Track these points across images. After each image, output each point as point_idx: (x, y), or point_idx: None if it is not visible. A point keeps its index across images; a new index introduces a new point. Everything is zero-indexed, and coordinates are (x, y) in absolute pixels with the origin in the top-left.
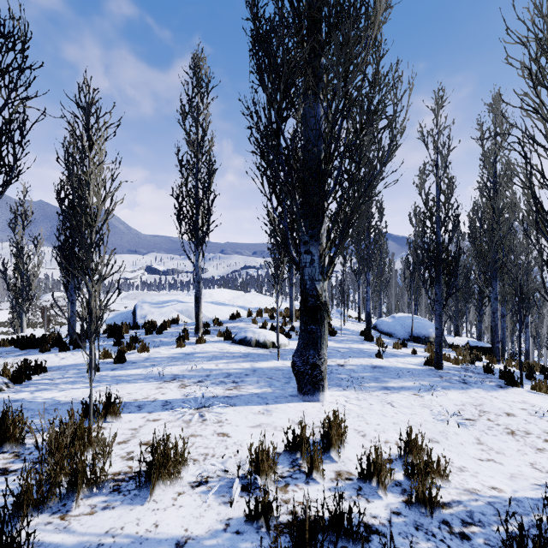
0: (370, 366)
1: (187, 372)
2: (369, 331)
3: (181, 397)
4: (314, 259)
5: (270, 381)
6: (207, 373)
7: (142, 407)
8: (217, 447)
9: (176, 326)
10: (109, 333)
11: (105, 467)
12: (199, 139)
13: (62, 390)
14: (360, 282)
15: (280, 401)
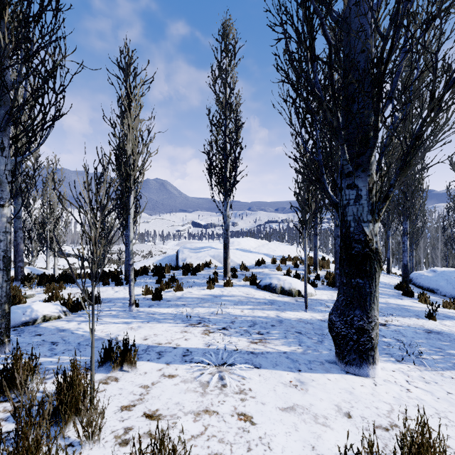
0: (422, 329)
1: (212, 315)
2: (406, 285)
3: (203, 347)
4: (361, 195)
5: (299, 337)
6: (232, 319)
7: (162, 354)
8: (235, 443)
9: (208, 269)
10: (154, 272)
11: (90, 454)
12: (227, 98)
13: (102, 324)
14: (389, 232)
15: (315, 368)
